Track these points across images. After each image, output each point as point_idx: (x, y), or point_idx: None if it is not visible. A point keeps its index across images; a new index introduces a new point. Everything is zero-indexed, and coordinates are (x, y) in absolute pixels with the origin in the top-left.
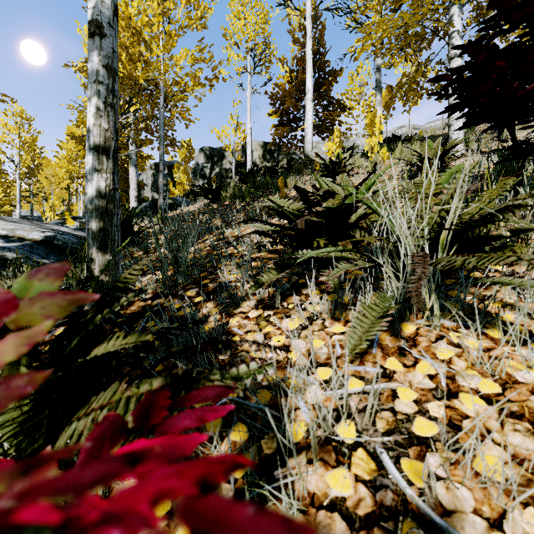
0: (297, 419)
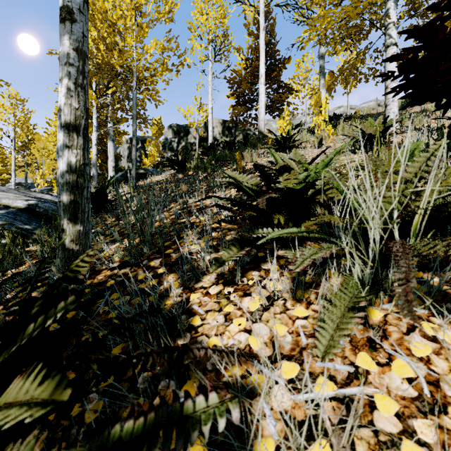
0: (264, 443)
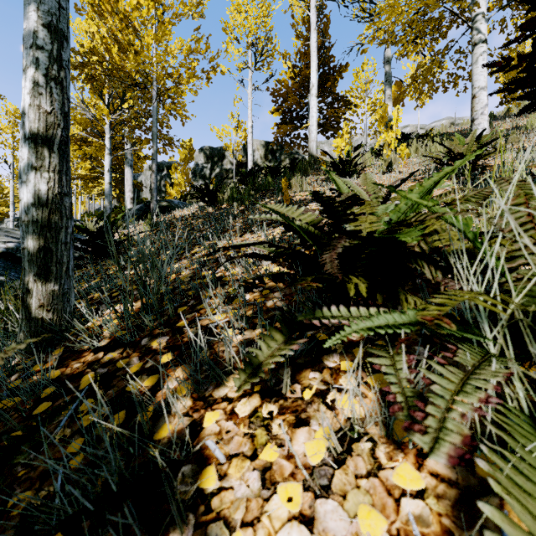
0: None
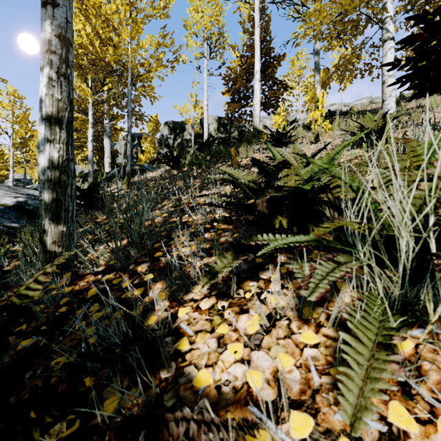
0: None
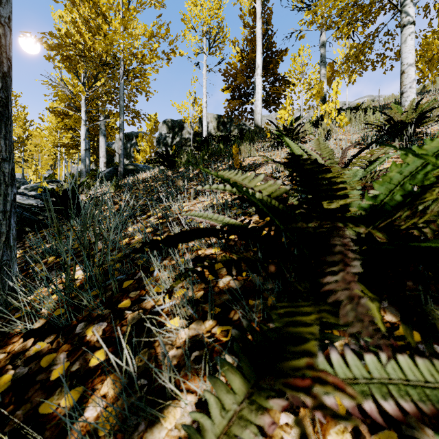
0: None
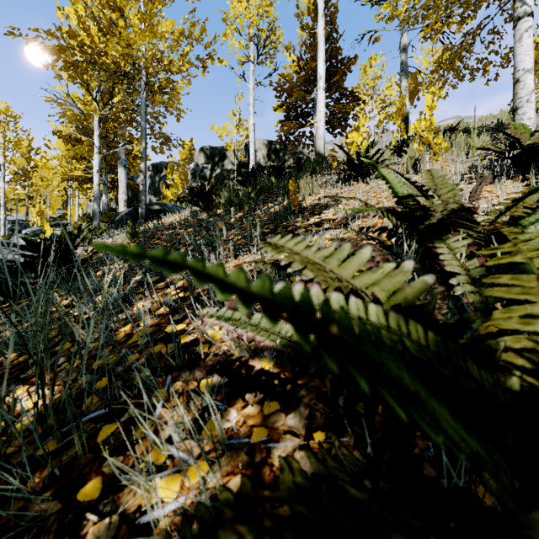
0: None
